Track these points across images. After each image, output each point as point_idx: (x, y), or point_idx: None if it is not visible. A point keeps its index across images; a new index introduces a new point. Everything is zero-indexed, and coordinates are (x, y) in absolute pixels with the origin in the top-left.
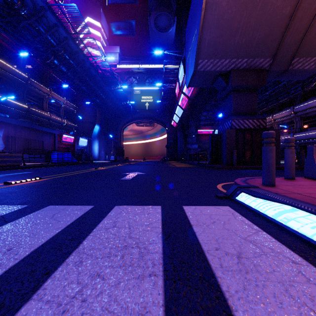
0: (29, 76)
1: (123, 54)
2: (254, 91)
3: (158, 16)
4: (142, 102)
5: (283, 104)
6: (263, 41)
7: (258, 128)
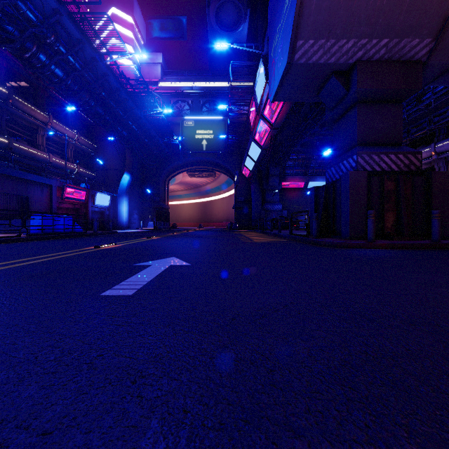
0: (11, 91)
1: (169, 67)
2: (396, 103)
3: (221, 5)
4: (198, 139)
5: (416, 142)
6: (423, 0)
7: (406, 169)
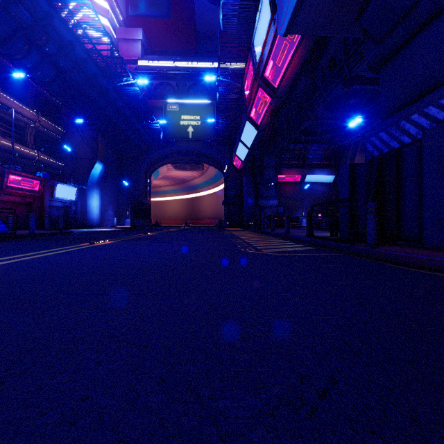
0: None
1: (152, 48)
2: None
3: None
4: (183, 125)
5: None
6: None
7: None
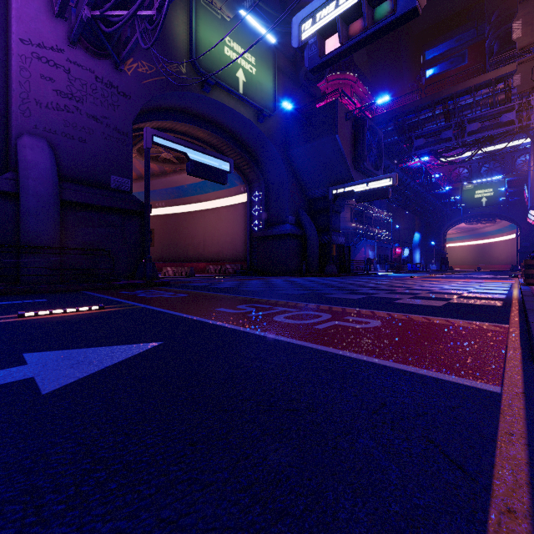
0: (368, 204)
1: None
2: None
3: None
4: (477, 198)
5: None
6: None
7: None
